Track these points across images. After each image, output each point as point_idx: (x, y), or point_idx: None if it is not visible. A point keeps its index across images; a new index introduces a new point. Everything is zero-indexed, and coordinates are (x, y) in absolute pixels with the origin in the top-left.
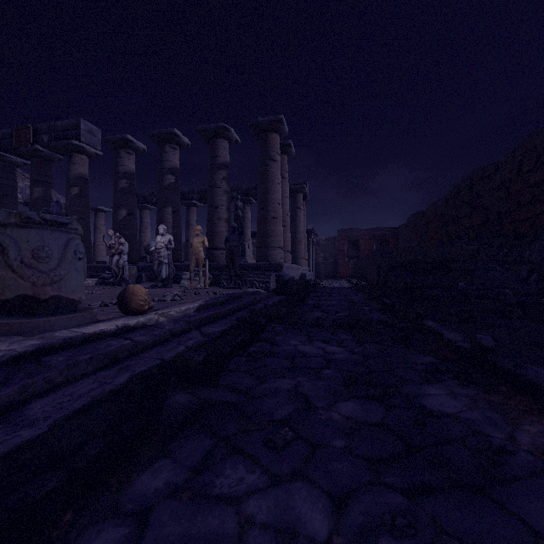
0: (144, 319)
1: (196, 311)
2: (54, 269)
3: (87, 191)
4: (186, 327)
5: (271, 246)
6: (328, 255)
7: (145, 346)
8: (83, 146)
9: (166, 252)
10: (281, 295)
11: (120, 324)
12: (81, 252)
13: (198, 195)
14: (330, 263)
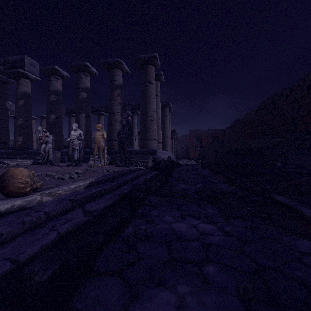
0: (22, 201)
1: (86, 188)
2: None
3: (29, 103)
4: (69, 206)
5: (149, 138)
6: (183, 145)
7: (5, 238)
8: (26, 73)
9: (77, 141)
10: (156, 170)
11: None
12: None
13: (105, 108)
14: (184, 150)
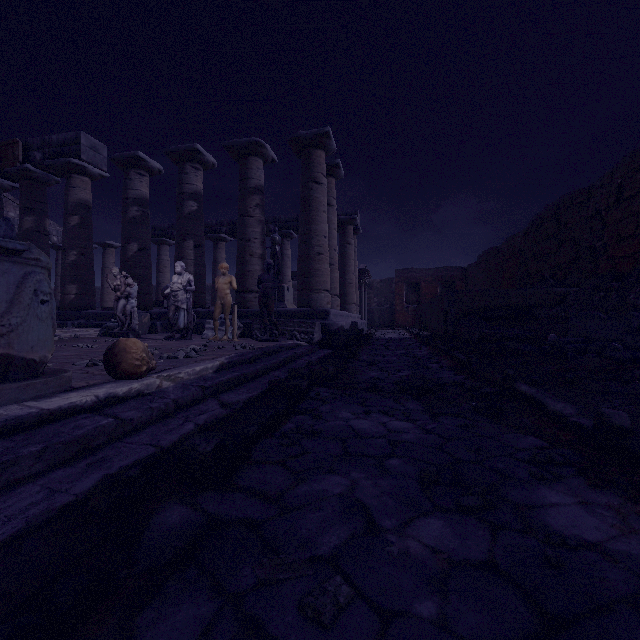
0: (140, 385)
1: (216, 372)
2: (1, 315)
3: (89, 221)
4: (199, 395)
5: (315, 288)
6: (383, 300)
7: (136, 425)
8: (85, 166)
9: (184, 295)
10: (328, 348)
11: (102, 393)
12: (45, 292)
13: (228, 228)
14: (385, 309)
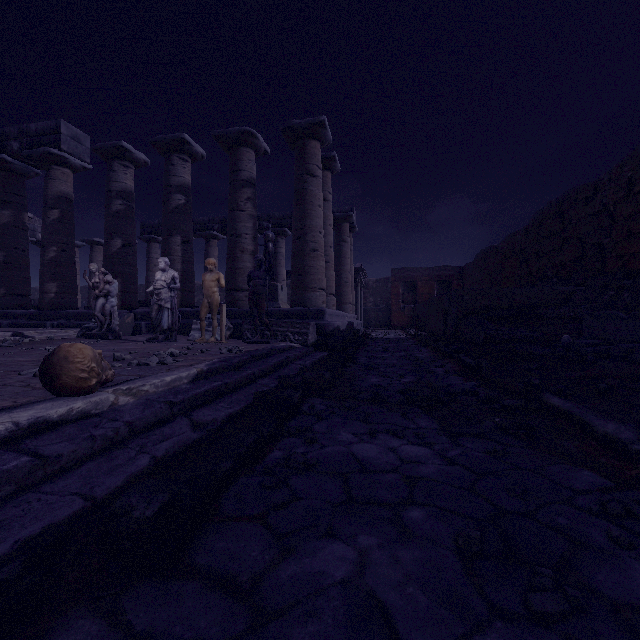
0: (85, 403)
1: (192, 382)
2: None
3: (70, 215)
4: (165, 414)
5: (310, 286)
6: (379, 300)
7: (66, 463)
8: (65, 156)
9: (168, 293)
10: (323, 350)
11: (24, 418)
12: None
13: (220, 225)
14: (381, 309)
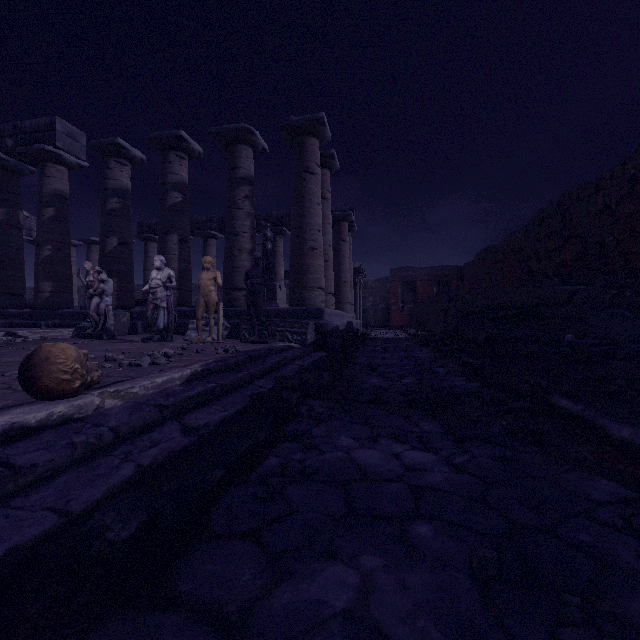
0: (67, 407)
1: (185, 383)
2: None
3: (66, 214)
4: (155, 418)
5: (309, 285)
6: (378, 299)
7: (41, 474)
8: (60, 153)
9: (164, 292)
10: (322, 350)
11: None
12: None
13: (218, 224)
14: (381, 309)
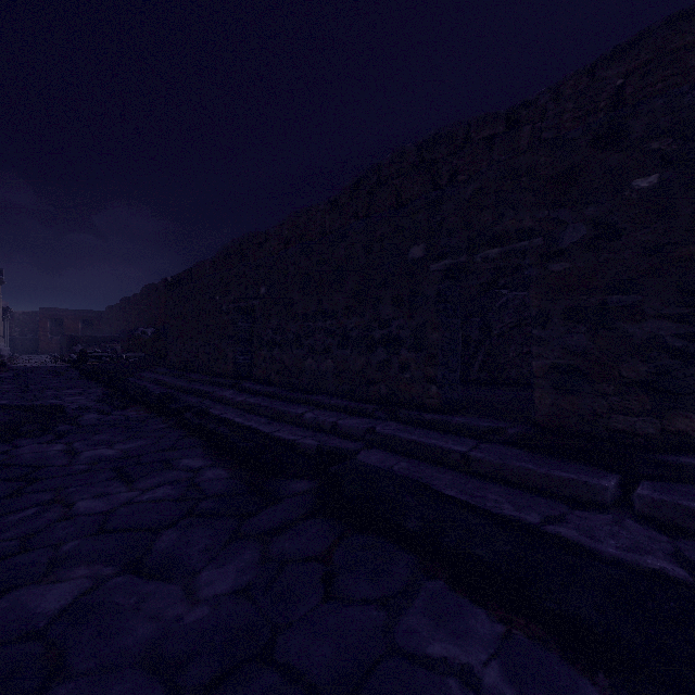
0: None
1: None
2: None
3: None
4: None
5: None
6: (27, 330)
7: None
8: None
9: None
10: None
11: None
12: None
13: None
14: (30, 338)
